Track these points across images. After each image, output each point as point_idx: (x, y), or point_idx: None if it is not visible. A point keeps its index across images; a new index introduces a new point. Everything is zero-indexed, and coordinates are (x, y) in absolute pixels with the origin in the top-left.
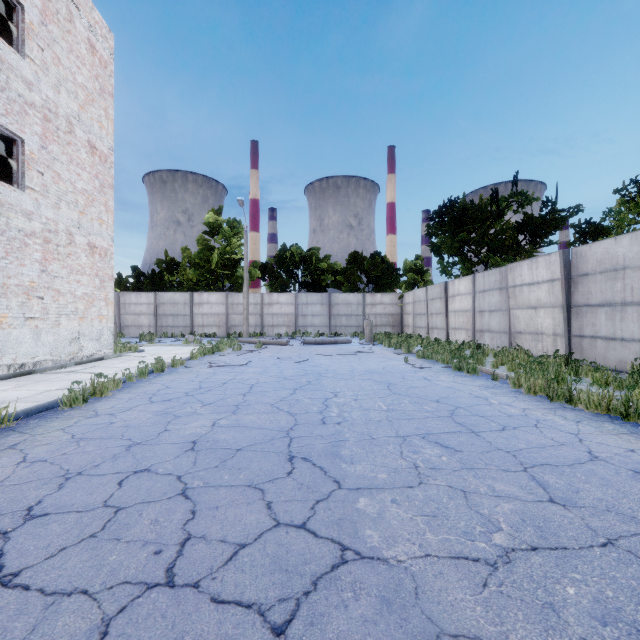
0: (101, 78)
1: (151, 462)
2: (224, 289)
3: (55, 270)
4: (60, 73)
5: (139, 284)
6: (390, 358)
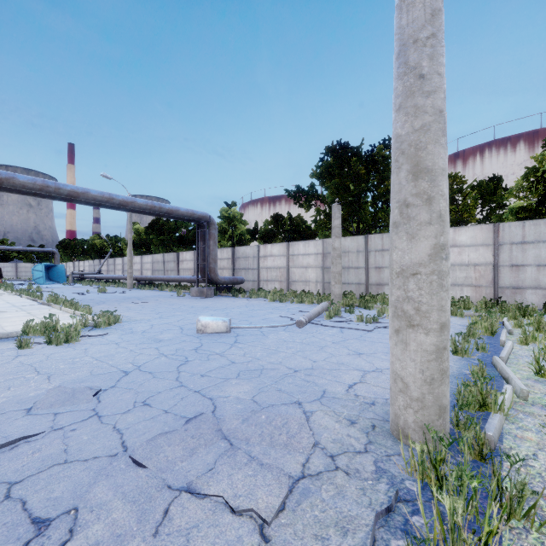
0: None
1: None
2: None
3: None
4: None
5: None
6: None
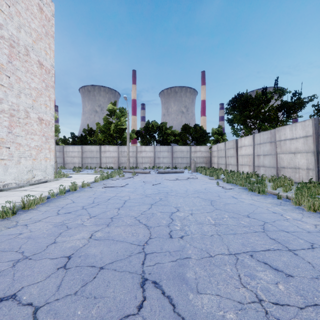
0: (46, 27)
1: (22, 284)
2: (117, 144)
3: (17, 132)
4: (20, 21)
5: (74, 141)
6: (207, 182)
